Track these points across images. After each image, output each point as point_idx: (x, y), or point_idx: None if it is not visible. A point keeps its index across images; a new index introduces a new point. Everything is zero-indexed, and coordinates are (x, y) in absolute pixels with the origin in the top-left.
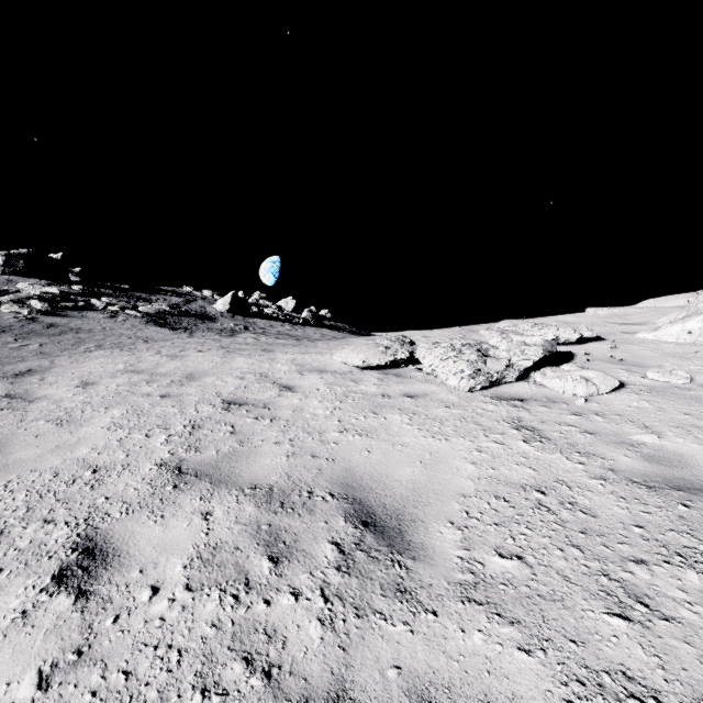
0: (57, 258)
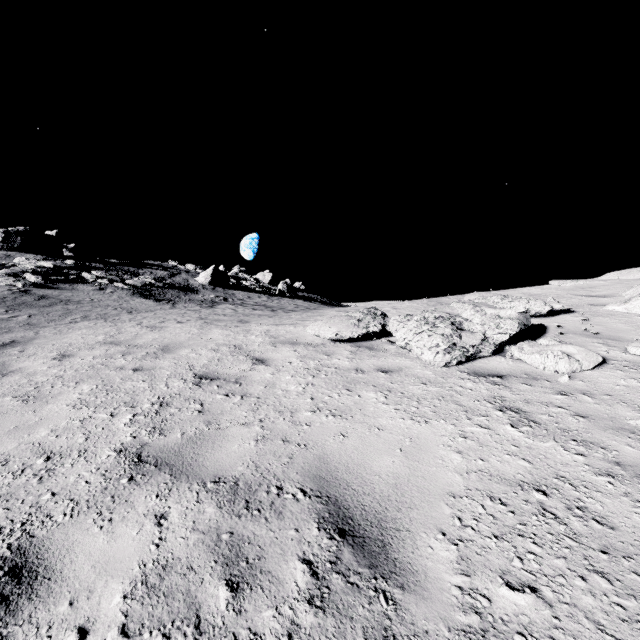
0: (52, 235)
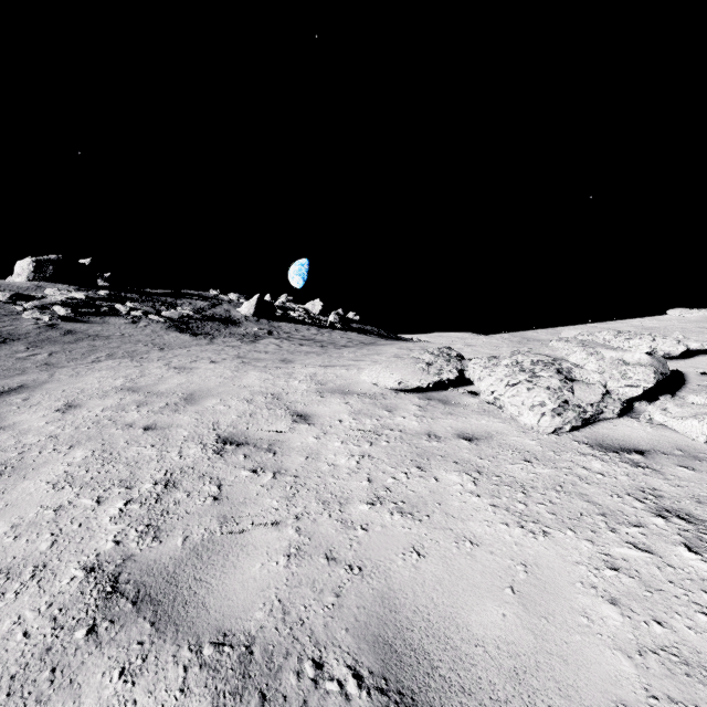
0: (86, 264)
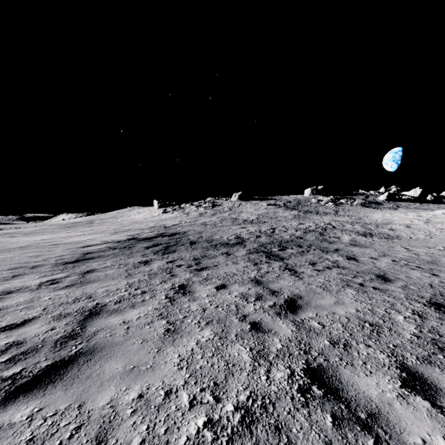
0: (321, 187)
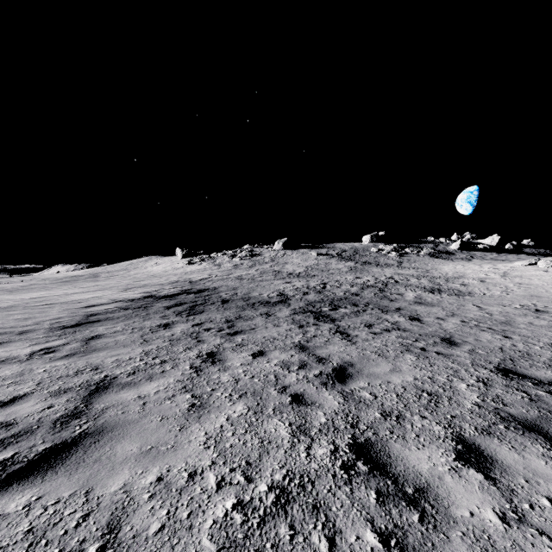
0: (383, 234)
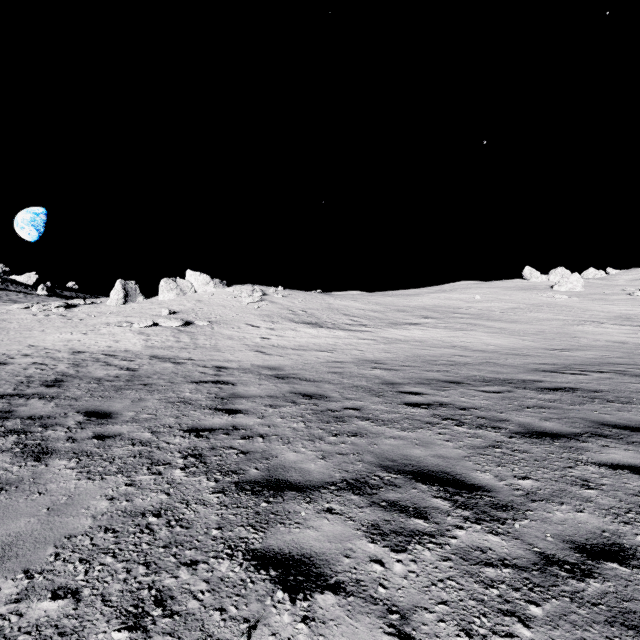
0: None
